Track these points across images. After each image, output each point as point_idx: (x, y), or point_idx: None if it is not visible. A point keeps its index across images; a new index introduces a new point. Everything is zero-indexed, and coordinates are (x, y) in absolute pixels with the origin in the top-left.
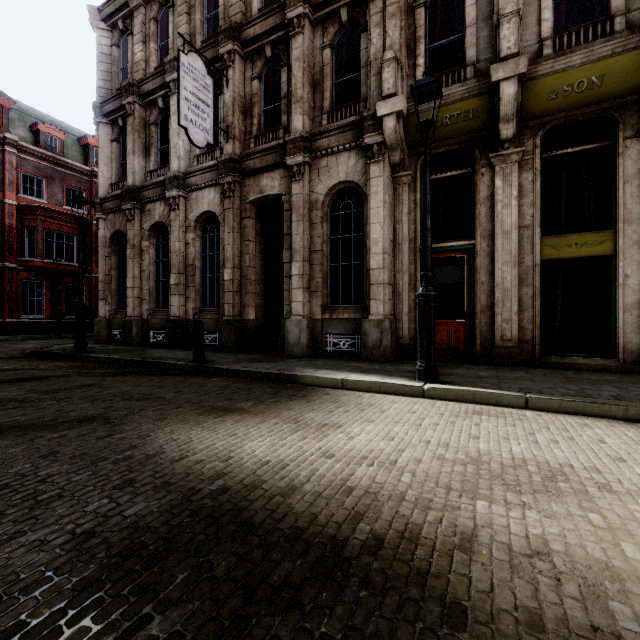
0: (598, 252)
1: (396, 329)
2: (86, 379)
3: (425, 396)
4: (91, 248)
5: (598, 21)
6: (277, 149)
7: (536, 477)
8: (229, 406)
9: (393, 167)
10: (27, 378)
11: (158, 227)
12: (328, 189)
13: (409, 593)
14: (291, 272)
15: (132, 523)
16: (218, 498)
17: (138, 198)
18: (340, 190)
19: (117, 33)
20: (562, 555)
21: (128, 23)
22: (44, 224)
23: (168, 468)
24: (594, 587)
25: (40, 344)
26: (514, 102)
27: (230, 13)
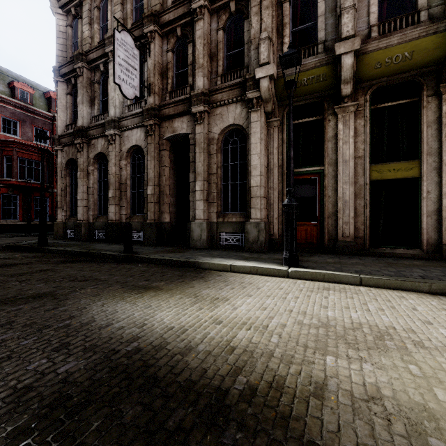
0: (409, 175)
1: (269, 229)
2: (44, 265)
3: (289, 277)
4: (53, 171)
5: (409, 14)
6: (185, 101)
7: (369, 337)
8: (147, 285)
9: (267, 115)
10: (0, 265)
11: (100, 156)
12: (221, 130)
13: (275, 434)
14: (195, 188)
15: (62, 379)
16: (132, 357)
17: (86, 135)
18: (230, 131)
19: (70, 17)
20: (391, 399)
21: (78, 10)
22: (18, 154)
23: (96, 333)
24: (416, 426)
25: (14, 240)
26: (351, 69)
27: (152, 4)
